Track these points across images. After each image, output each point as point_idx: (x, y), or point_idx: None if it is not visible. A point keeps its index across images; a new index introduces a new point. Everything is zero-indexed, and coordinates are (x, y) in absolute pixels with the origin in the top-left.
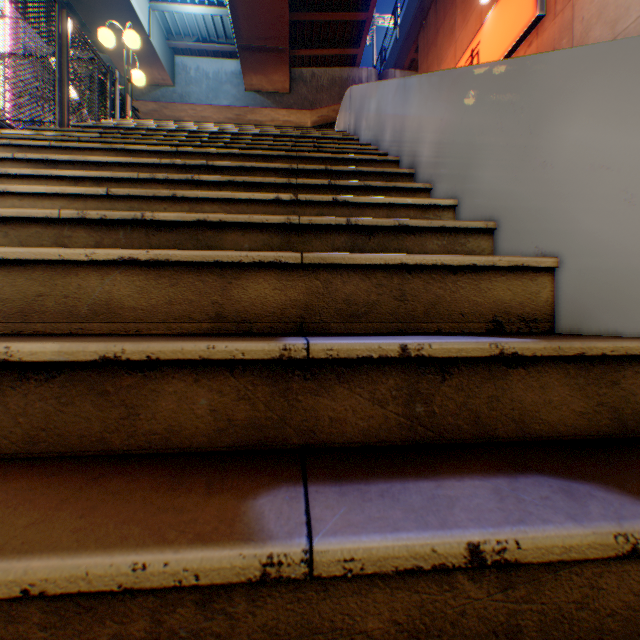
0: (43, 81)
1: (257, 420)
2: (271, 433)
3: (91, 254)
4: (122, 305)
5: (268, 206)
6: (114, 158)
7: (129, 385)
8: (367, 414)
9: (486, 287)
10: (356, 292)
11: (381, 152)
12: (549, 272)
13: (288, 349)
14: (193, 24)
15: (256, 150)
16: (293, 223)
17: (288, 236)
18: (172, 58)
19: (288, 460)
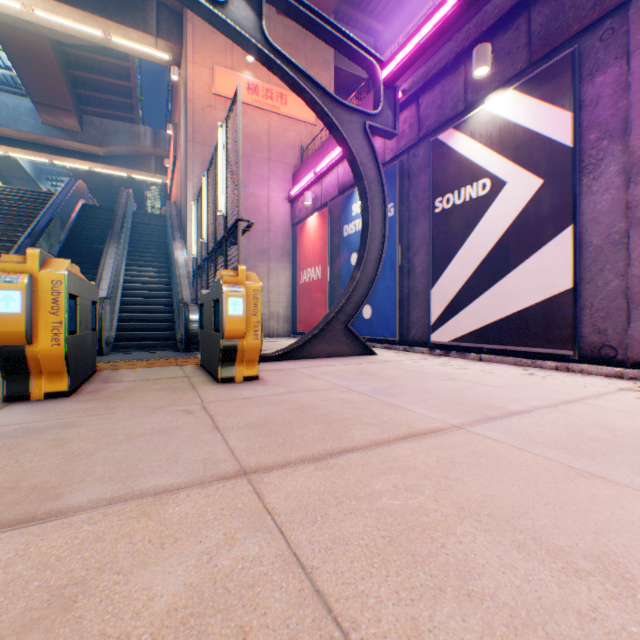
0: None
1: None
2: None
3: None
4: None
5: None
6: None
7: None
8: None
9: None
10: (4, 248)
11: None
12: None
13: None
14: None
15: (6, 213)
16: None
17: None
18: None
19: None
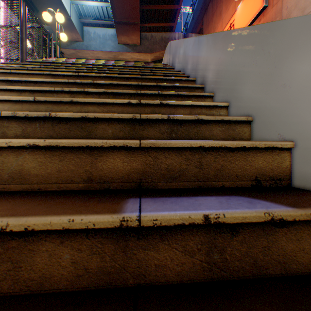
0: (12, 38)
1: (105, 268)
2: (114, 276)
3: (9, 142)
4: (29, 173)
5: (124, 106)
6: (43, 79)
7: (14, 246)
8: (181, 261)
9: (251, 159)
10: (173, 163)
11: (186, 75)
12: (288, 150)
13: (126, 220)
14: (92, 11)
15: (120, 74)
16: (137, 118)
17: (134, 125)
18: (82, 27)
19: (124, 305)
